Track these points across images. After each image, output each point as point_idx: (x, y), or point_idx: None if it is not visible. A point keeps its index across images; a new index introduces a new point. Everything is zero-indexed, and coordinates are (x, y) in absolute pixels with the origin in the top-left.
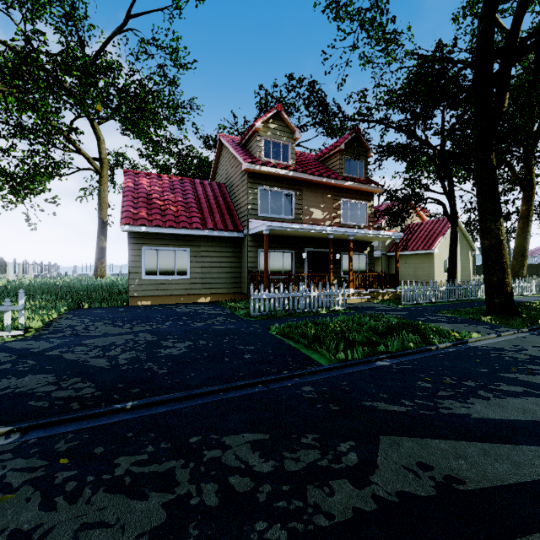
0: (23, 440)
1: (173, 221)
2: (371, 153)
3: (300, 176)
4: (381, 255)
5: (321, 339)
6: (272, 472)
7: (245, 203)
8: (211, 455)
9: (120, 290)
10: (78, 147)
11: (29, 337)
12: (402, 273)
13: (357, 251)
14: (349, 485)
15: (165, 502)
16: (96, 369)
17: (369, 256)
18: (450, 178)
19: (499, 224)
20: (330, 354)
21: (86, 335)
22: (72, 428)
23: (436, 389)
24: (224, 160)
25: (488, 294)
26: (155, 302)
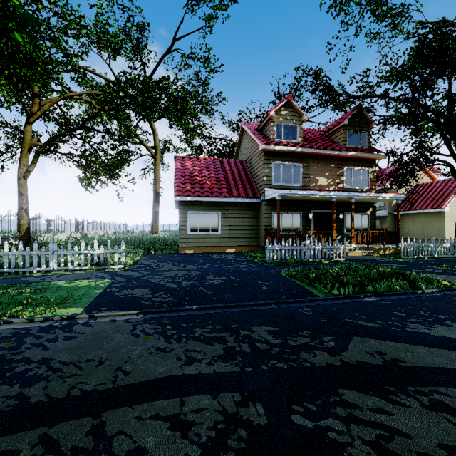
0: (145, 318)
1: (208, 192)
2: (373, 125)
3: (307, 151)
4: (388, 214)
5: (321, 280)
6: (280, 343)
7: (261, 176)
8: (244, 333)
9: (170, 242)
10: (141, 140)
11: (127, 270)
12: (410, 231)
13: (359, 212)
14: (326, 354)
15: (223, 347)
16: (171, 288)
17: (372, 216)
18: None
19: None
20: (326, 290)
21: (158, 270)
22: (167, 315)
23: (408, 317)
24: (245, 142)
25: None
26: (196, 251)
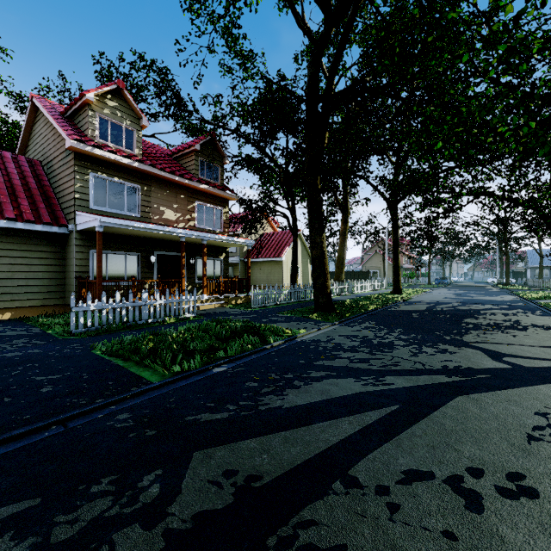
0: None
1: None
2: (227, 161)
3: (148, 170)
4: (240, 261)
5: (158, 353)
6: None
7: (70, 191)
8: None
9: None
10: None
11: None
12: (258, 279)
13: (213, 257)
14: (139, 530)
15: None
16: None
17: (225, 262)
18: (293, 196)
19: (323, 238)
20: (163, 369)
21: None
22: None
23: (261, 387)
24: (41, 130)
25: (315, 296)
26: None
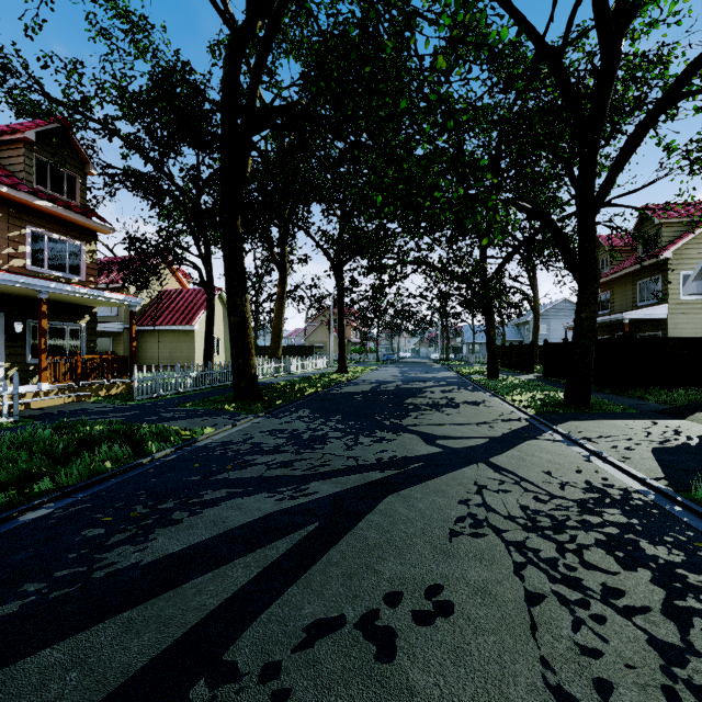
0: None
1: None
2: (92, 170)
3: None
4: (124, 329)
5: None
6: None
7: None
8: None
9: None
10: None
11: None
12: (156, 356)
13: (64, 320)
14: None
15: None
16: None
17: (90, 330)
18: (207, 240)
19: (245, 300)
20: None
21: None
22: None
23: (111, 534)
24: None
25: (235, 379)
26: None
